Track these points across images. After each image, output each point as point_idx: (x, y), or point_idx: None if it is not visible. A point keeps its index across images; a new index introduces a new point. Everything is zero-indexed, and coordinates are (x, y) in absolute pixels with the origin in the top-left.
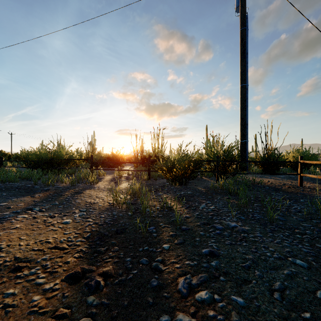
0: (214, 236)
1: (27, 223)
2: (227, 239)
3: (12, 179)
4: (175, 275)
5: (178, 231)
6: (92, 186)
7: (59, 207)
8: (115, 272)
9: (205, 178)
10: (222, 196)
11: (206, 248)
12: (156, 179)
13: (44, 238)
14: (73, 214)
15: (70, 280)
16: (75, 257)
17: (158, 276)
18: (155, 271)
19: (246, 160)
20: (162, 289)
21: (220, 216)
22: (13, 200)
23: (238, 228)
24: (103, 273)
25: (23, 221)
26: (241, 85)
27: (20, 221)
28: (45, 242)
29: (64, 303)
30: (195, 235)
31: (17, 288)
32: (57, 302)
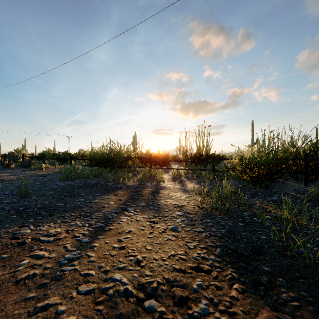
0: None
1: (136, 227)
2: None
3: (86, 176)
4: None
5: None
6: (159, 185)
7: (150, 208)
8: None
9: (281, 180)
10: None
11: None
12: (222, 179)
13: (175, 252)
14: (173, 219)
15: None
16: (238, 289)
17: None
18: None
19: None
20: None
21: None
22: (101, 198)
23: None
24: None
25: (130, 224)
26: None
27: (126, 223)
28: (180, 257)
29: None
30: None
31: None
32: None
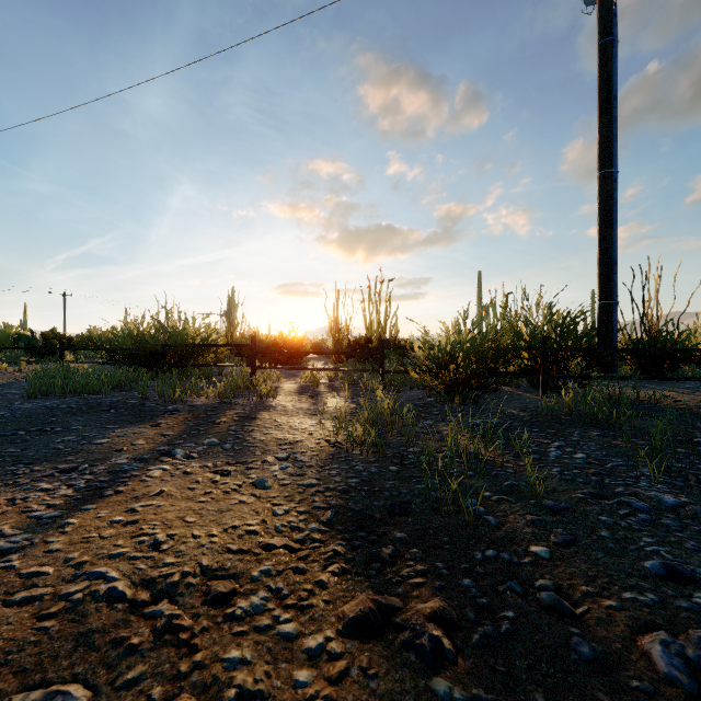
0: (643, 528)
1: (178, 485)
2: (684, 537)
3: (95, 387)
4: (622, 630)
5: (542, 512)
6: (265, 404)
7: (226, 449)
8: (458, 613)
9: (508, 388)
10: (582, 430)
11: (646, 557)
12: (398, 389)
13: (240, 523)
14: (265, 466)
15: (358, 630)
16: (334, 569)
17: (578, 629)
18: (559, 615)
19: (613, 347)
20: (614, 667)
21: (618, 477)
22: (119, 432)
23: (693, 509)
24: (435, 615)
25: (167, 481)
26: (601, 172)
27: (160, 480)
28: (247, 530)
29: (379, 694)
30: (592, 525)
31: (245, 646)
32: (360, 689)
